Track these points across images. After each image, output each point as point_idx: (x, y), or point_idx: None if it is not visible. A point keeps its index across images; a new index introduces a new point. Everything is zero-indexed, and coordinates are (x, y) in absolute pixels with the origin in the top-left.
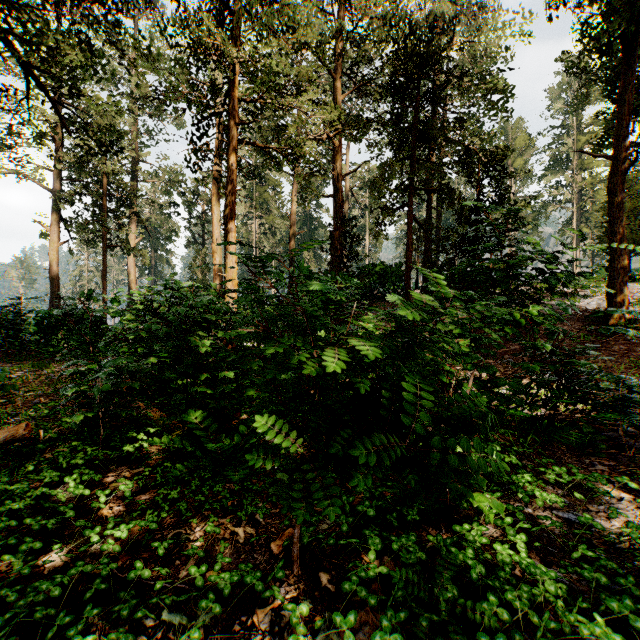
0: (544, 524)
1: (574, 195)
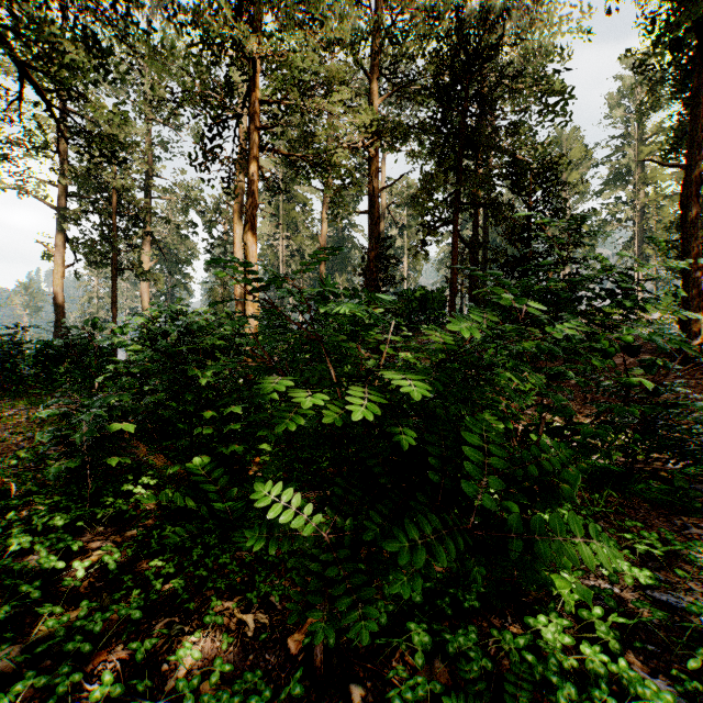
0: (637, 610)
1: (636, 213)
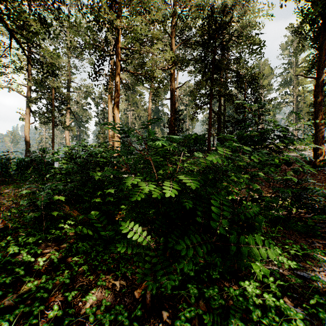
0: (290, 279)
1: (294, 99)
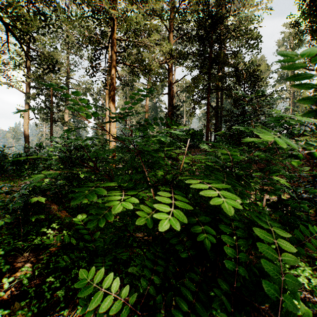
0: None
1: (290, 94)
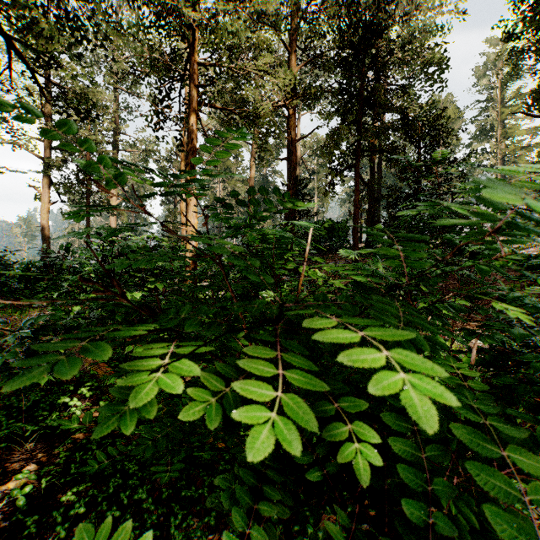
0: None
1: (498, 160)
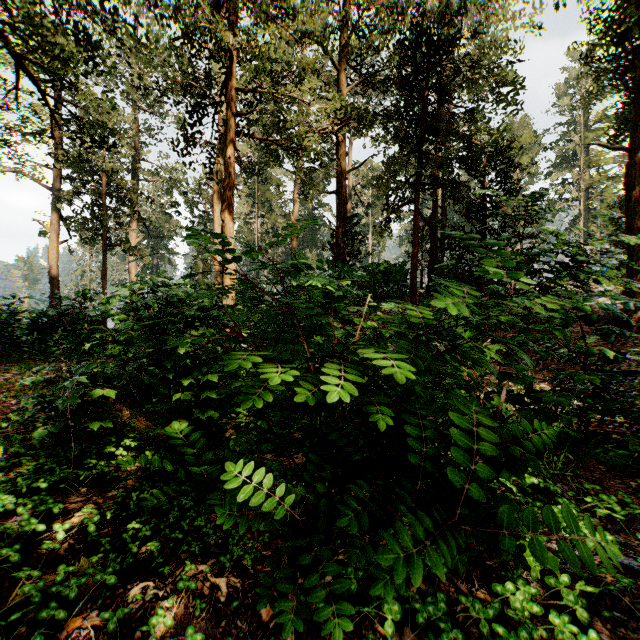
0: (600, 574)
1: (581, 193)
